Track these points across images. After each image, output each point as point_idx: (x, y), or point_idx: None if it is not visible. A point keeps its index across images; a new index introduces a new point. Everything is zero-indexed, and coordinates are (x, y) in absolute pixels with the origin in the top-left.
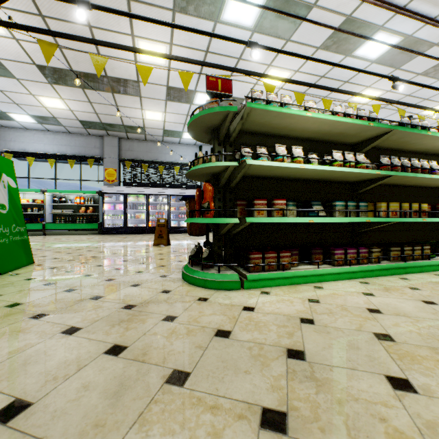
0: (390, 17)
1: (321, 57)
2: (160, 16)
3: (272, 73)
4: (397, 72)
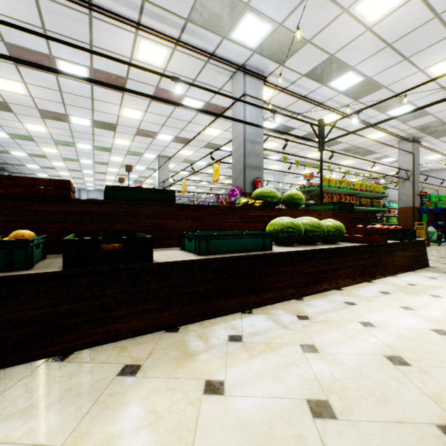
0: (334, 97)
1: (389, 80)
2: (440, 114)
3: (442, 72)
4: (331, 50)
